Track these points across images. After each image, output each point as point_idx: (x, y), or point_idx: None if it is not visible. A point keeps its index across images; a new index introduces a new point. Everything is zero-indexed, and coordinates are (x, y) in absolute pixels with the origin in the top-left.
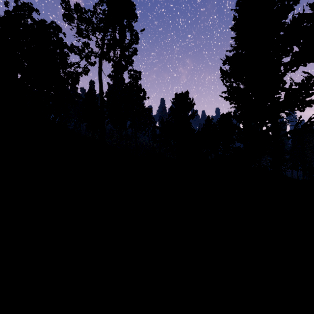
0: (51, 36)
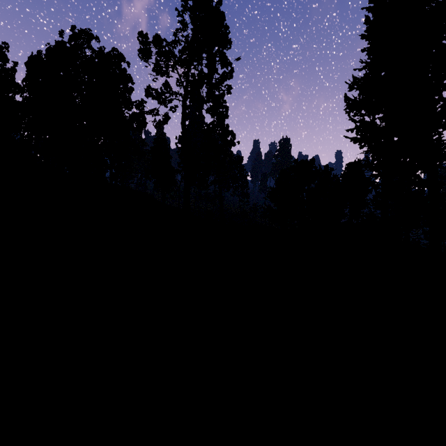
0: (112, 67)
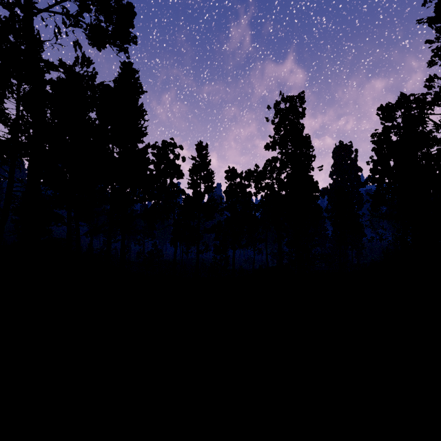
0: None
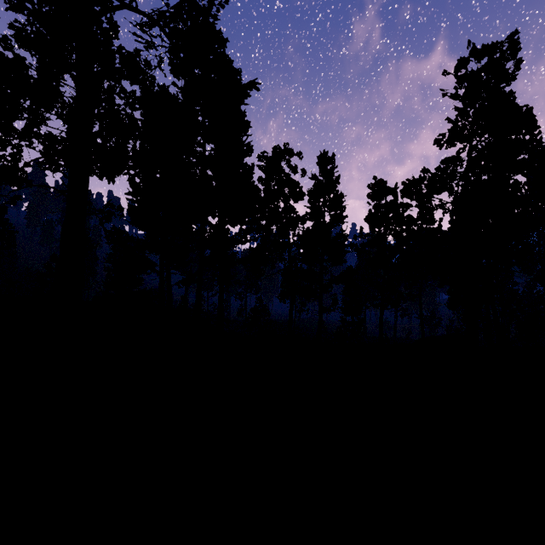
0: None
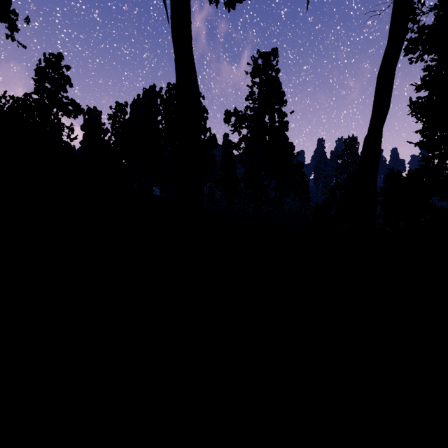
0: None
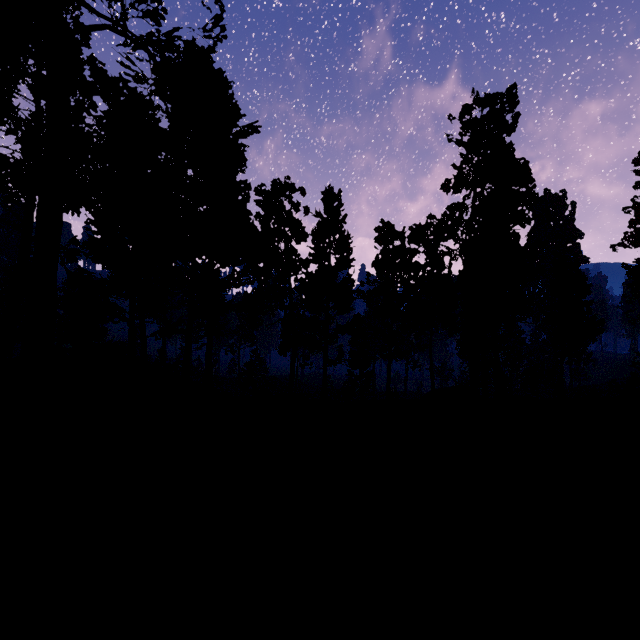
0: None
